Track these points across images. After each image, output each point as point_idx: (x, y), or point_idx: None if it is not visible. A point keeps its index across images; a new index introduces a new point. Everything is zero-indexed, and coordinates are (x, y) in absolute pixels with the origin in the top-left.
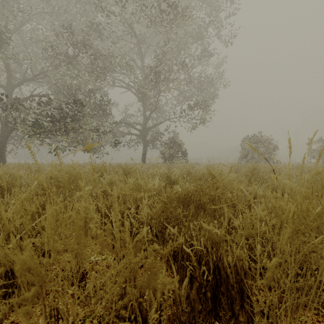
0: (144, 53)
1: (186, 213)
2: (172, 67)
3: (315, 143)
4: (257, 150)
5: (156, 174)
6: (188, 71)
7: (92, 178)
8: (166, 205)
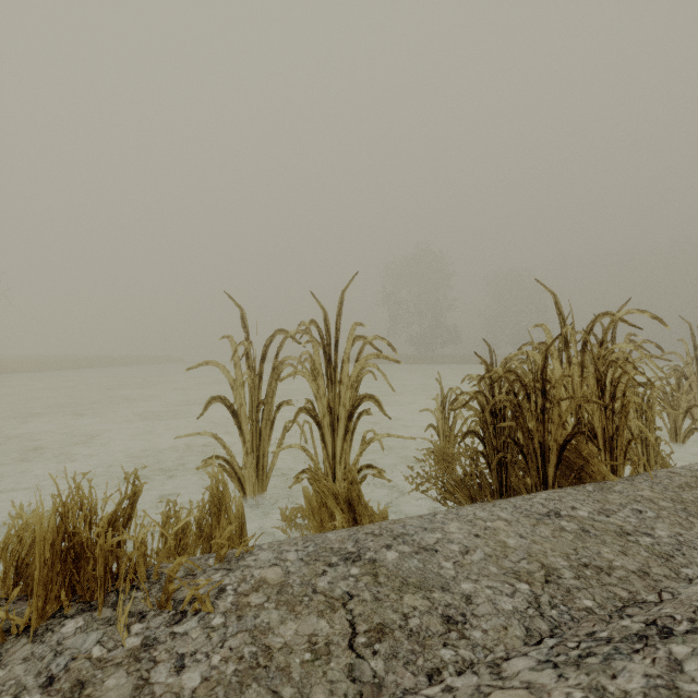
0: None
1: None
2: None
3: None
4: None
5: None
6: None
7: None
8: None
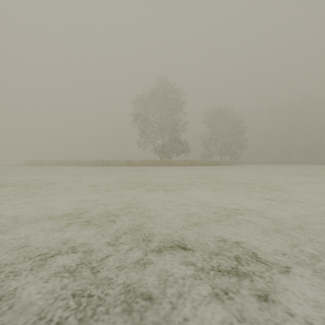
0: None
1: None
2: None
3: None
4: None
5: None
6: None
7: None
8: None
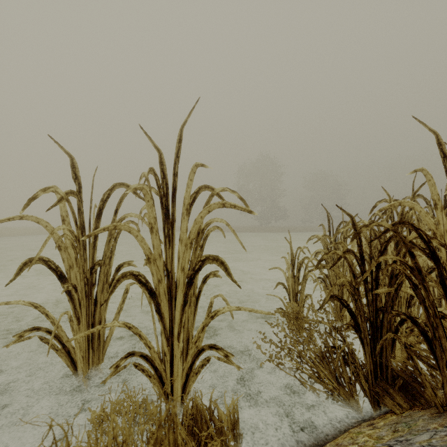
0: None
1: None
2: None
3: None
4: None
5: None
6: None
7: None
8: None
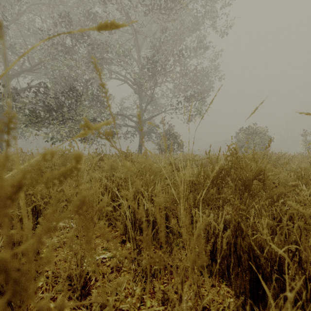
0: (140, 46)
1: (221, 196)
2: (168, 59)
3: (310, 134)
4: (253, 141)
5: (156, 163)
6: (184, 63)
7: (92, 161)
8: (194, 185)
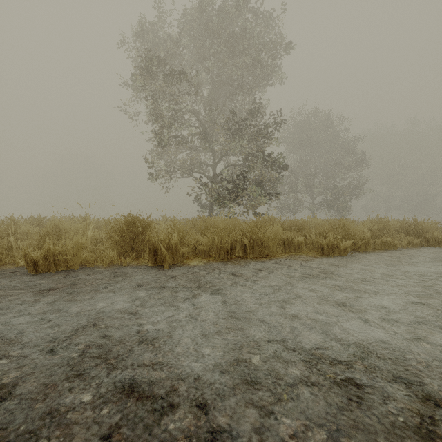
0: None
1: None
2: None
3: None
4: None
5: None
6: None
7: None
8: None
